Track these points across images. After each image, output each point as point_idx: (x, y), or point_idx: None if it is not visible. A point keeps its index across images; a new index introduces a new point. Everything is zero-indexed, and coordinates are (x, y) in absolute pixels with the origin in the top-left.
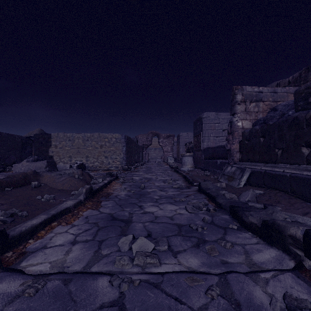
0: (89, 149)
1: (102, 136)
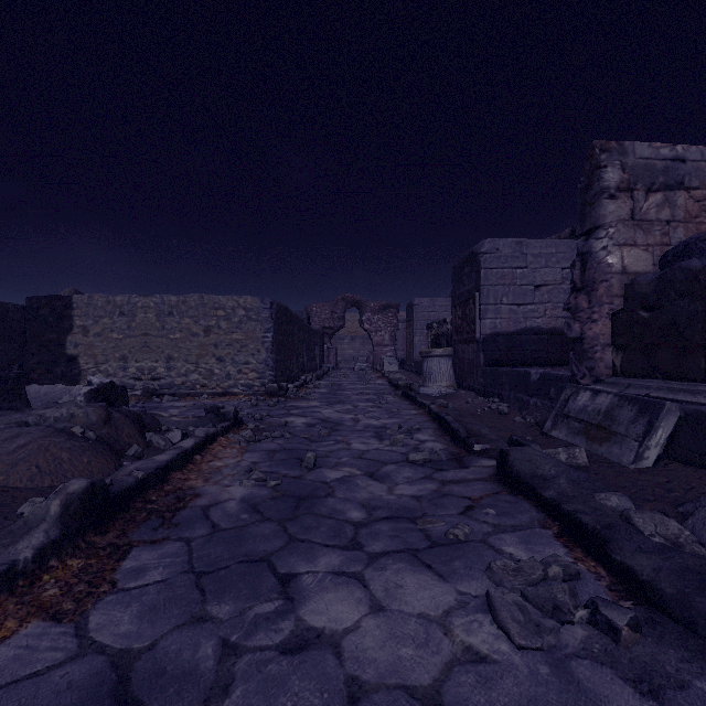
0: (175, 339)
1: (210, 303)
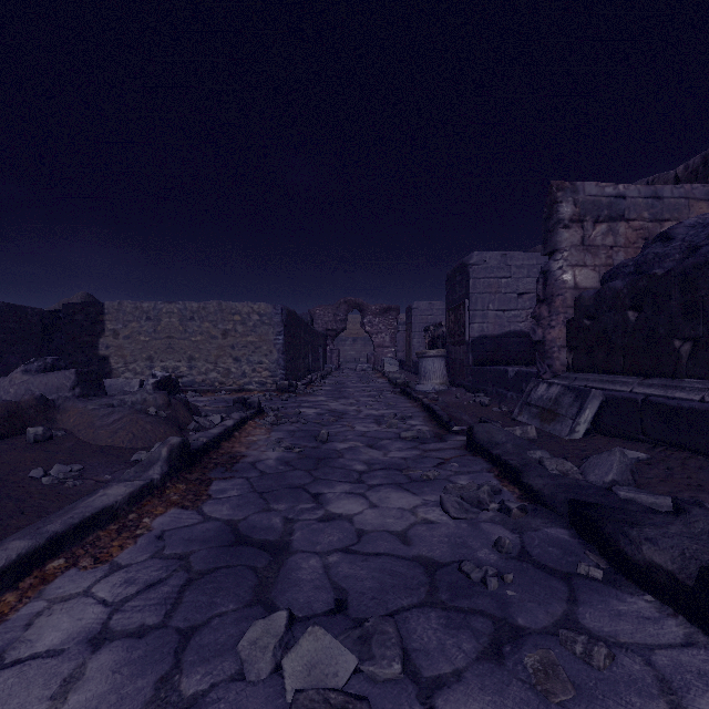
0: (196, 341)
1: (228, 308)
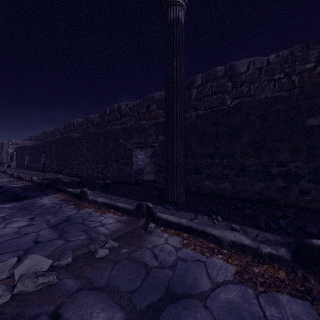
0: None
1: None
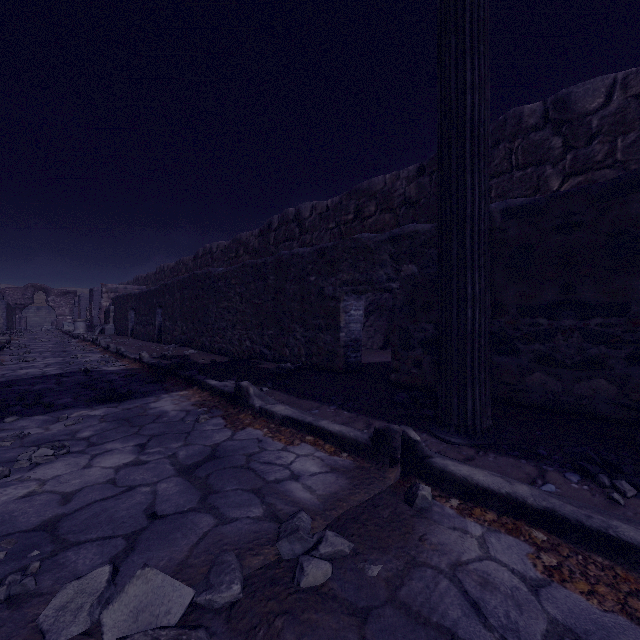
0: None
1: None
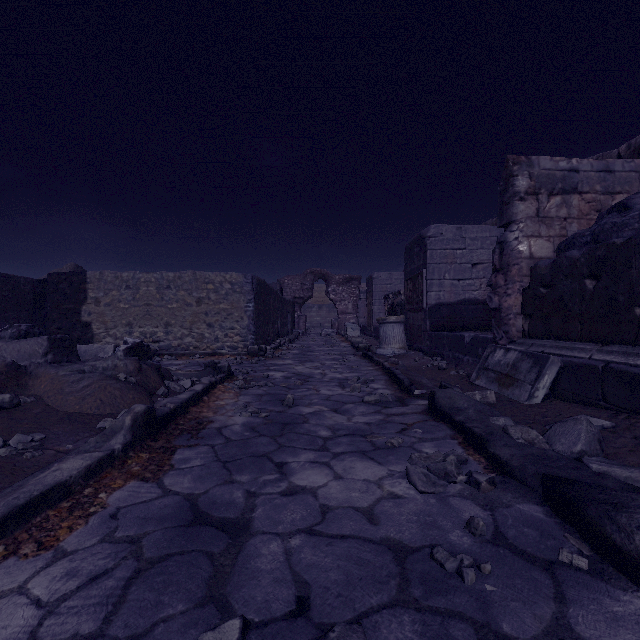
0: (172, 308)
1: (202, 278)
